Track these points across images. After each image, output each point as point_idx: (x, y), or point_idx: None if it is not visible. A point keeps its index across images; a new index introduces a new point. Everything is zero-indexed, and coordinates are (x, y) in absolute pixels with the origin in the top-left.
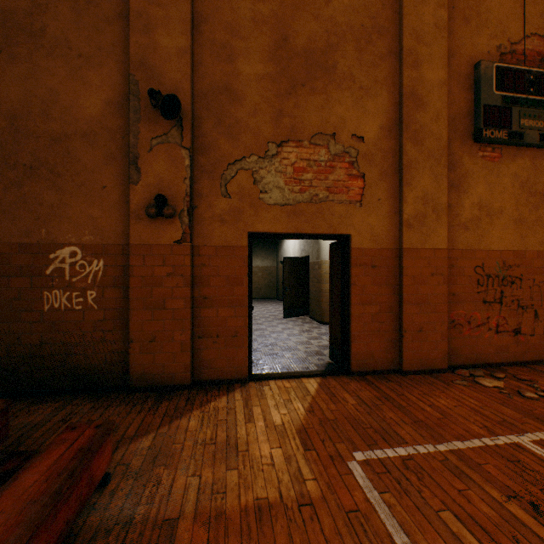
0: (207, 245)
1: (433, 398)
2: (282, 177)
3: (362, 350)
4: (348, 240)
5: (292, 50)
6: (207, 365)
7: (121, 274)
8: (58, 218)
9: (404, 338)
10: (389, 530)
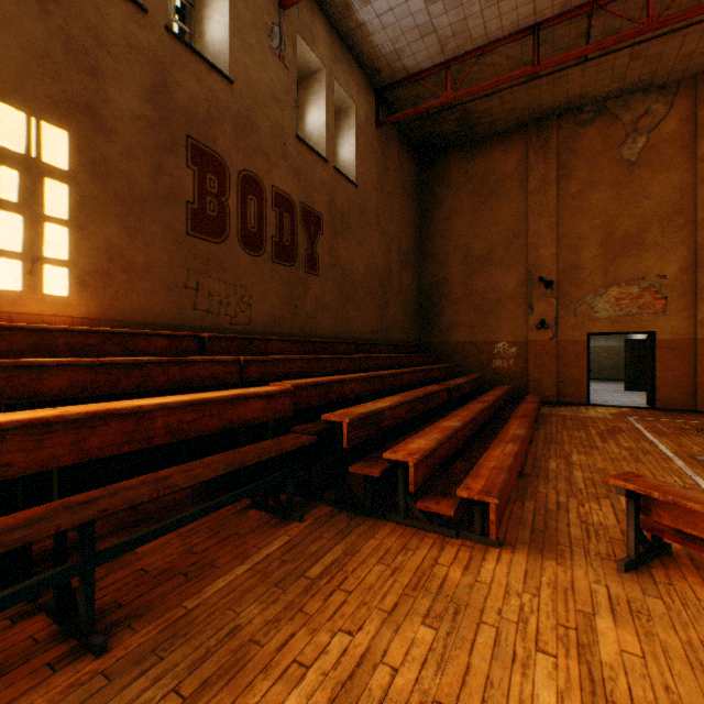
0: (564, 340)
1: (700, 417)
2: (607, 304)
3: (664, 396)
4: (654, 334)
5: (614, 238)
6: (564, 395)
7: (523, 353)
8: (497, 331)
9: (696, 391)
10: (631, 422)
